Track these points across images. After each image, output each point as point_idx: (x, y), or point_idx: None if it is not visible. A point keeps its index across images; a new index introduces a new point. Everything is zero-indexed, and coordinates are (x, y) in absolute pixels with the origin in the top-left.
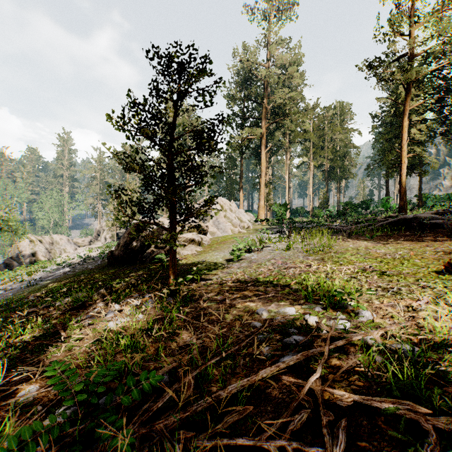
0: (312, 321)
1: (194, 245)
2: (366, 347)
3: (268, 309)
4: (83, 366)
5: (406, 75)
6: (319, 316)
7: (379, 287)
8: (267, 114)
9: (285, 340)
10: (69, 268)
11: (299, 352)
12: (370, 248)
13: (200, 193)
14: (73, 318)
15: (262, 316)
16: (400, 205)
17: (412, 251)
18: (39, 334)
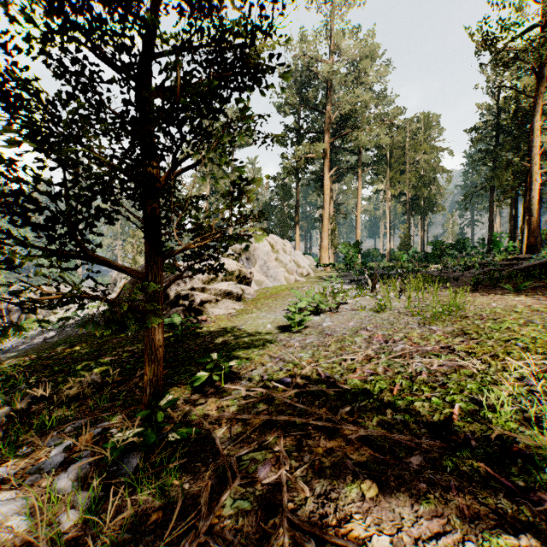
0: None
1: (231, 300)
2: None
3: None
4: None
5: (544, 48)
6: None
7: None
8: (331, 128)
9: None
10: (56, 331)
11: None
12: (541, 310)
13: (217, 182)
14: None
15: None
16: (528, 242)
17: None
18: None
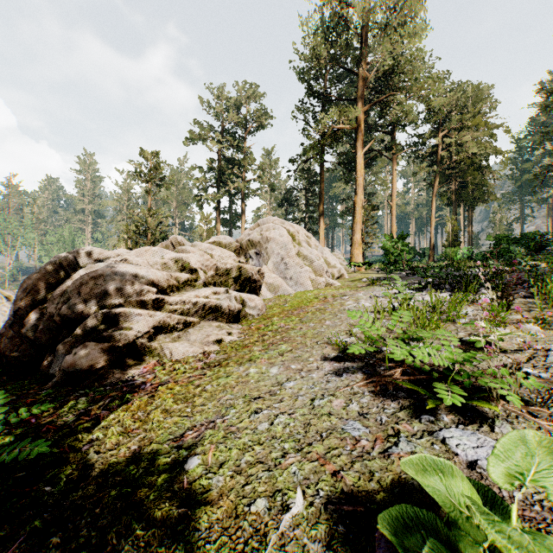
0: None
1: (218, 322)
2: None
3: None
4: None
5: None
6: None
7: None
8: None
9: None
10: None
11: None
12: None
13: None
14: None
15: None
16: None
17: None
18: None
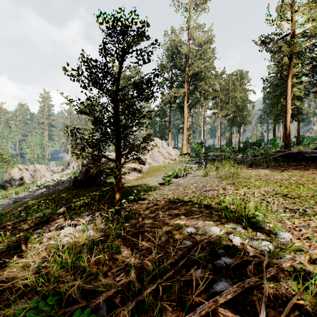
0: (236, 241)
1: (136, 172)
2: (294, 272)
3: (196, 228)
4: (32, 284)
5: (291, 48)
6: (242, 236)
7: (286, 208)
8: (188, 78)
9: (215, 262)
10: (45, 188)
11: (230, 276)
12: (269, 175)
13: (140, 132)
14: (34, 233)
15: (191, 235)
16: (285, 143)
17: (303, 178)
18: (7, 246)
